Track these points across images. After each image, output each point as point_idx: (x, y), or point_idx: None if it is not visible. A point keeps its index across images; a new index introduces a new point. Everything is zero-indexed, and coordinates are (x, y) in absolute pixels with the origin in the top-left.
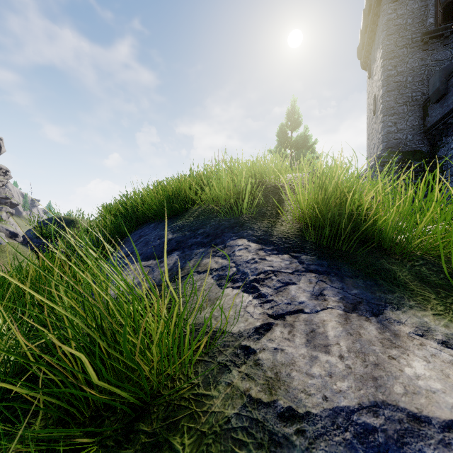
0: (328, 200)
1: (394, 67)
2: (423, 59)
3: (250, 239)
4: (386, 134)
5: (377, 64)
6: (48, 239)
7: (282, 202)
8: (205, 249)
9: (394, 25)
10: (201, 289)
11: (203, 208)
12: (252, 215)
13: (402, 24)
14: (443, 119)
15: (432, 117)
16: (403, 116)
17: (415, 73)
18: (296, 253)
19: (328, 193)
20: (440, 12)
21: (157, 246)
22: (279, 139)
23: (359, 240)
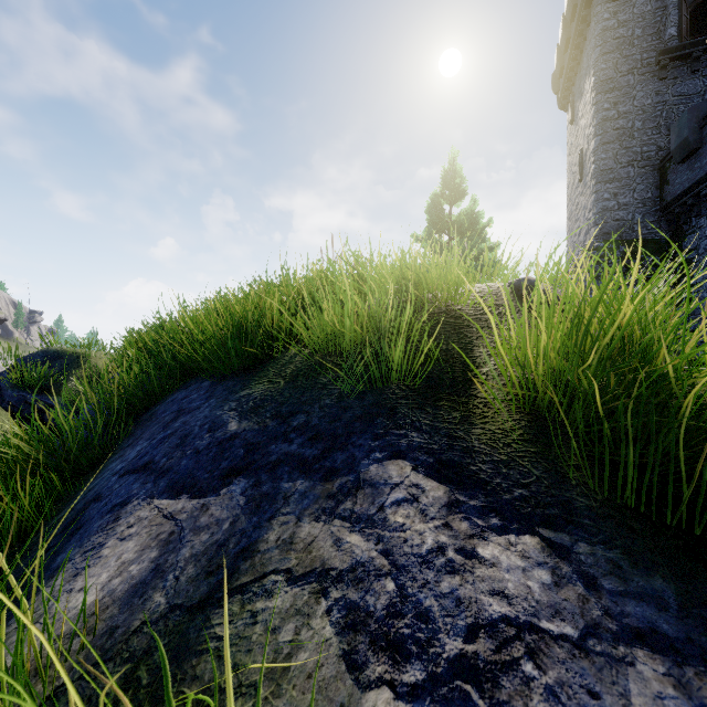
0: (602, 367)
1: (614, 105)
2: (660, 92)
3: (418, 462)
4: (600, 211)
5: (586, 101)
6: (33, 390)
7: (469, 351)
8: (309, 483)
9: (614, 38)
10: (295, 667)
11: (305, 356)
12: (411, 383)
13: (626, 36)
14: (693, 188)
15: (675, 186)
16: (627, 183)
17: (646, 116)
18: (555, 531)
19: (602, 350)
20: (686, 18)
21: (203, 453)
22: (430, 219)
23: (701, 478)
